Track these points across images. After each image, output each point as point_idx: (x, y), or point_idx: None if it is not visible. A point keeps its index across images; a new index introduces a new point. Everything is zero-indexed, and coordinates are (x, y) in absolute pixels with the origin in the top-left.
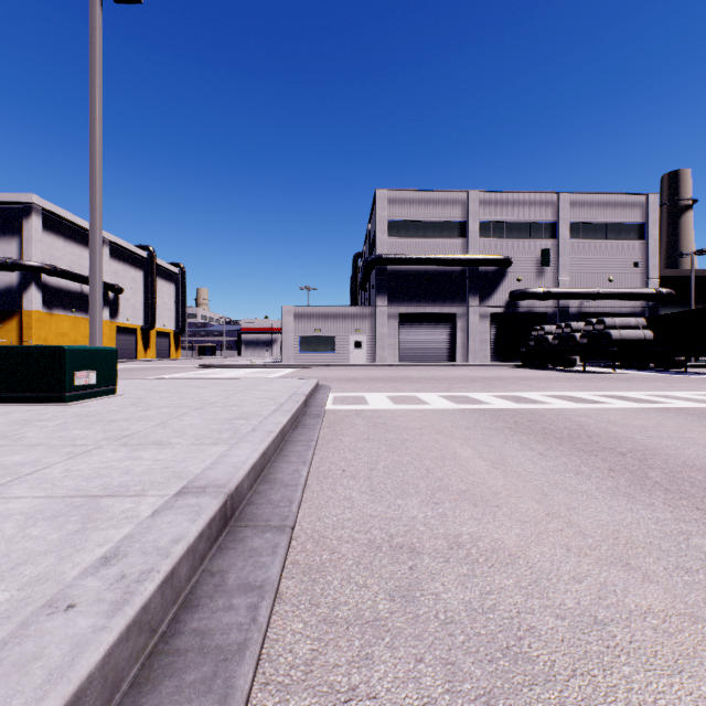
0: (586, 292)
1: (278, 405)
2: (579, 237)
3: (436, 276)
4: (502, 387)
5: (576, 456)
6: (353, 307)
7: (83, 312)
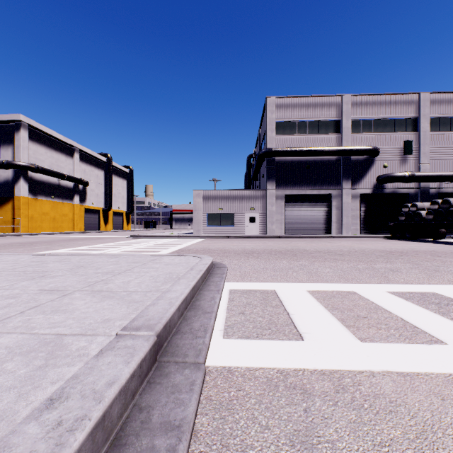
0: (446, 175)
1: None
2: (438, 130)
3: (315, 164)
4: (447, 271)
5: None
6: (248, 190)
7: (60, 198)
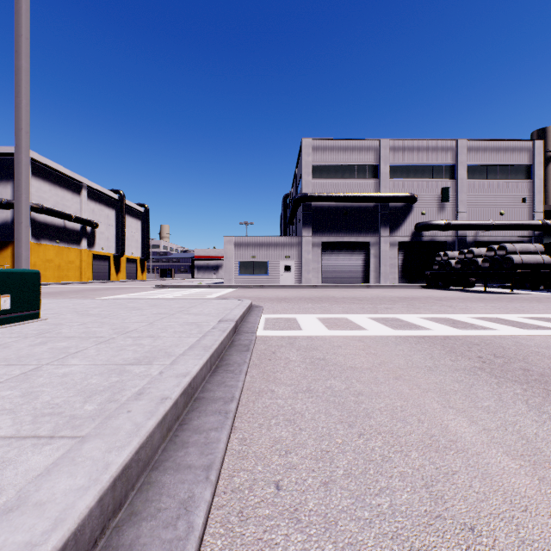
0: (481, 224)
1: (200, 336)
2: (475, 177)
3: (352, 211)
4: (426, 308)
5: None
6: (283, 237)
7: (65, 243)
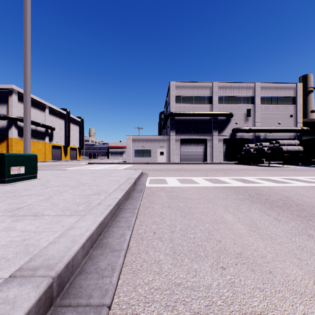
0: (268, 129)
1: (119, 185)
2: (264, 103)
3: (198, 121)
4: (233, 174)
5: (298, 220)
6: (159, 136)
7: (36, 139)
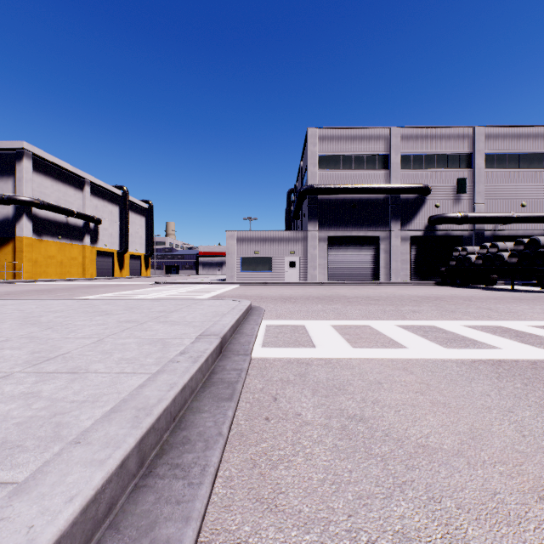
0: (501, 216)
1: (154, 371)
2: (493, 167)
3: (361, 203)
4: (462, 312)
5: None
6: (287, 231)
7: (68, 239)
